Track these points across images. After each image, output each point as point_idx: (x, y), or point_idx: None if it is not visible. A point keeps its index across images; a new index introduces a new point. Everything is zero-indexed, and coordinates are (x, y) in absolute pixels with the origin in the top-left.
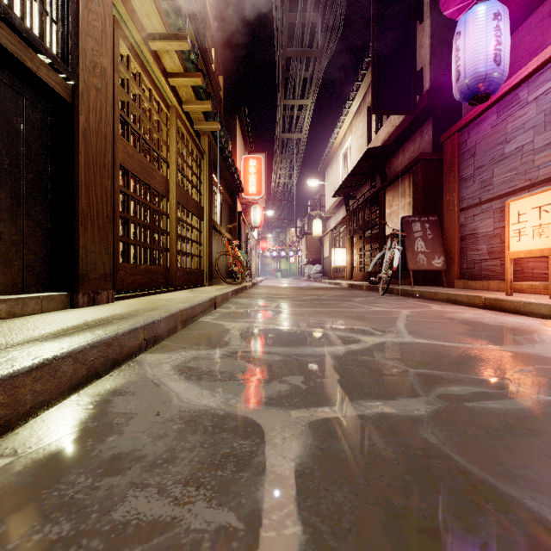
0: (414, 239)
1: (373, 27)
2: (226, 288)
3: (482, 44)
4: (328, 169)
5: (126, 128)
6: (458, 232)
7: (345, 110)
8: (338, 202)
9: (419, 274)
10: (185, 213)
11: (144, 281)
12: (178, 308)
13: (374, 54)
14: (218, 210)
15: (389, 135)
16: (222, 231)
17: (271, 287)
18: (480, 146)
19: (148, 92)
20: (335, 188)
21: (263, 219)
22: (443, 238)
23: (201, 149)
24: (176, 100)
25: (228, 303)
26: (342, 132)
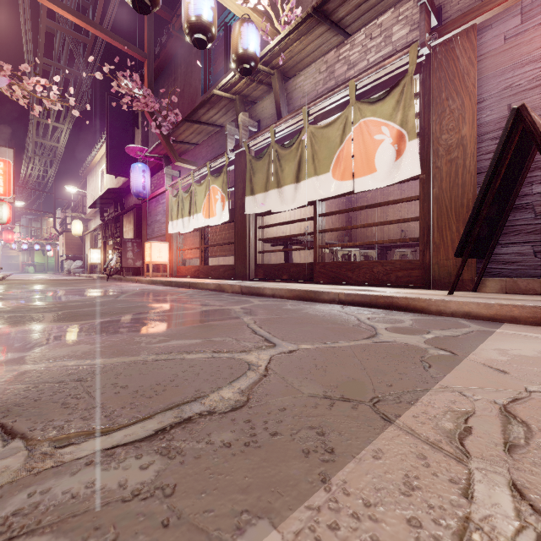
0: (127, 251)
1: (107, 123)
2: None
3: (138, 180)
4: (89, 176)
5: None
6: None
7: (100, 143)
8: (97, 210)
9: (136, 269)
10: None
11: None
12: None
13: (108, 139)
14: None
15: (125, 181)
16: None
17: (24, 280)
18: (152, 213)
19: None
20: (94, 197)
21: None
22: (142, 252)
23: None
24: None
25: None
26: (99, 155)
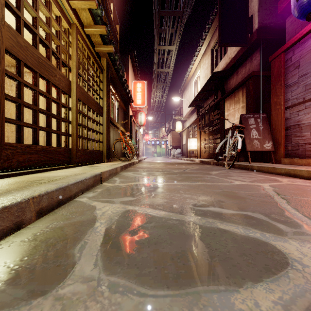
0: (250, 130)
1: None
2: (117, 164)
3: None
4: (185, 91)
5: (18, 22)
6: (284, 124)
7: (196, 53)
8: (191, 111)
9: (251, 154)
10: (86, 108)
11: (40, 160)
12: (28, 195)
13: (220, 5)
14: (115, 112)
15: (227, 64)
16: (118, 125)
17: (150, 163)
18: (304, 59)
19: (48, 3)
20: (189, 102)
21: (146, 122)
22: (271, 129)
23: (100, 66)
24: (76, 18)
25: (116, 176)
26: (194, 67)
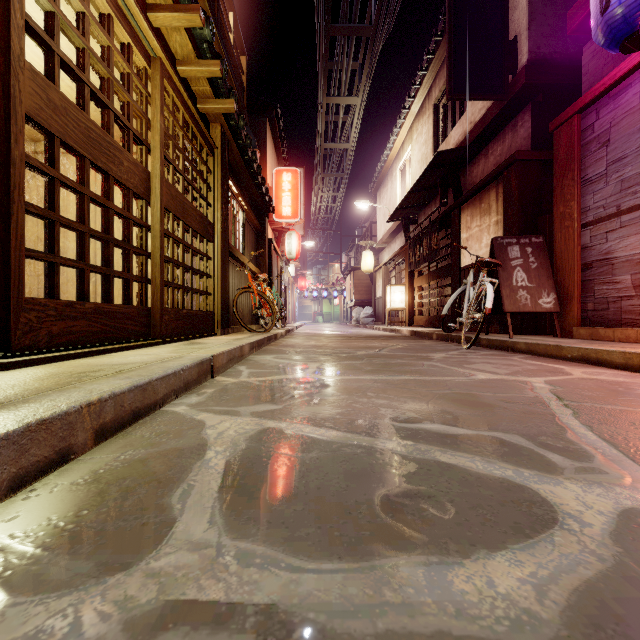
0: (511, 269)
1: None
2: (244, 339)
3: None
4: (381, 189)
5: (50, 60)
6: (579, 258)
7: (404, 111)
8: (394, 229)
9: (513, 318)
10: (181, 227)
11: (92, 331)
12: (81, 399)
13: (451, 17)
14: (238, 233)
15: (466, 135)
16: (244, 260)
17: (310, 336)
18: (619, 129)
19: (106, 19)
20: (390, 212)
21: (302, 253)
22: (554, 268)
23: (209, 140)
24: (161, 47)
25: (241, 363)
26: (399, 140)
